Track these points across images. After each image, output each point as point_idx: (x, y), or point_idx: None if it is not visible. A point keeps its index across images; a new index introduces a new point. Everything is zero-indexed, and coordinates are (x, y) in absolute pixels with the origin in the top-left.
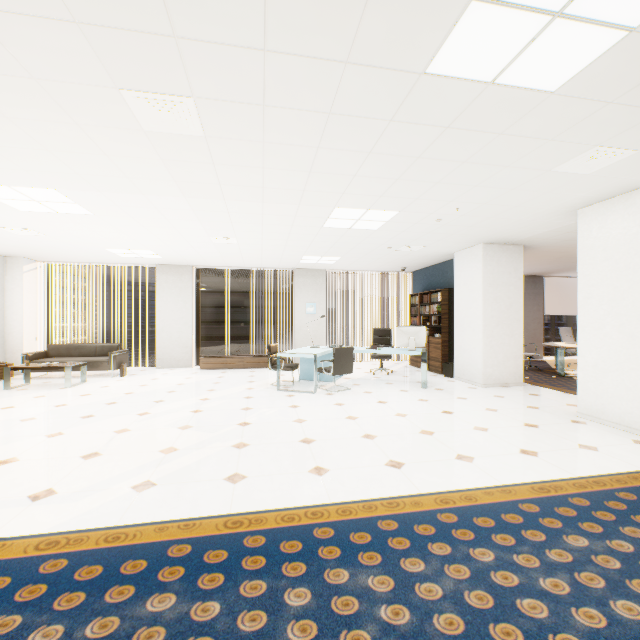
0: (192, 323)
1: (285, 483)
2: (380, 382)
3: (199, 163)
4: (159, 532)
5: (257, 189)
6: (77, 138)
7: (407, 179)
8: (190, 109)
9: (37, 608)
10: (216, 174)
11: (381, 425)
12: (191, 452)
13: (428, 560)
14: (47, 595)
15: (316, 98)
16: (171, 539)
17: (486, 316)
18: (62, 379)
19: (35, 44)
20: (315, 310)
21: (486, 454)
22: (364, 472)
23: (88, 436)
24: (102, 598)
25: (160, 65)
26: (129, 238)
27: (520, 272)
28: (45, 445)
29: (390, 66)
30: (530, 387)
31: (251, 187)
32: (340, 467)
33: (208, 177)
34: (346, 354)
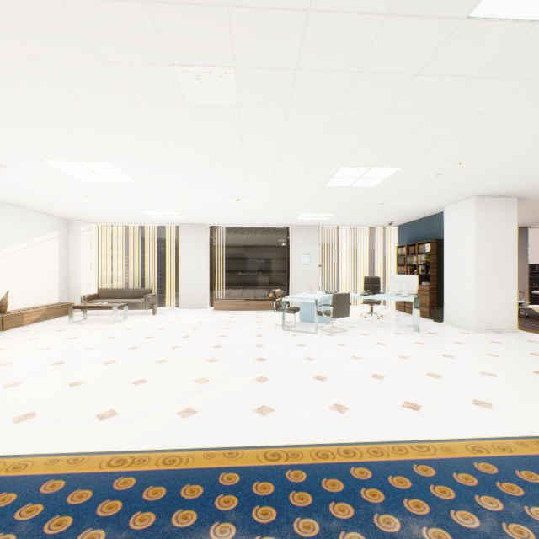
0: (207, 272)
1: (310, 418)
2: (373, 325)
3: (228, 131)
4: (208, 458)
5: (274, 153)
6: (132, 115)
7: (417, 135)
8: (229, 79)
9: (116, 524)
10: (241, 141)
11: (386, 366)
12: (220, 383)
13: (481, 515)
14: (123, 512)
15: (348, 57)
16: (219, 466)
17: (479, 265)
18: (109, 316)
19: (109, 28)
20: (309, 260)
21: (503, 401)
22: (383, 412)
23: (135, 364)
24: (169, 521)
25: (210, 37)
26: (161, 202)
27: (514, 223)
28: (104, 371)
29: (432, 13)
30: (525, 334)
31: (269, 151)
32: (358, 405)
33: (233, 144)
34: (344, 299)
